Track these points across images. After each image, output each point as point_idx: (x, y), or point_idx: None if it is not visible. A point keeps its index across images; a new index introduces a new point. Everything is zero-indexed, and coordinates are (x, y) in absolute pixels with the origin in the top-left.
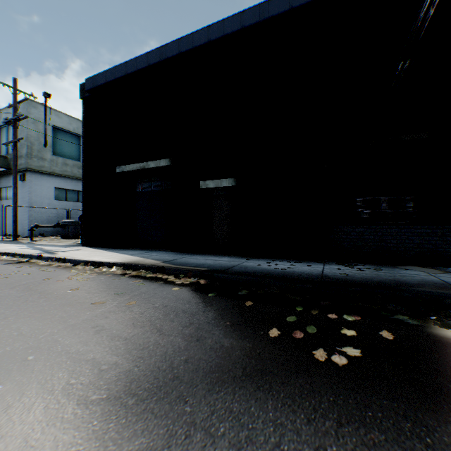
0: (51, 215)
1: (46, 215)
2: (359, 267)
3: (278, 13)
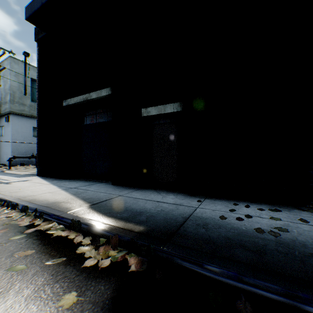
0: (30, 148)
1: (26, 148)
2: None
3: None
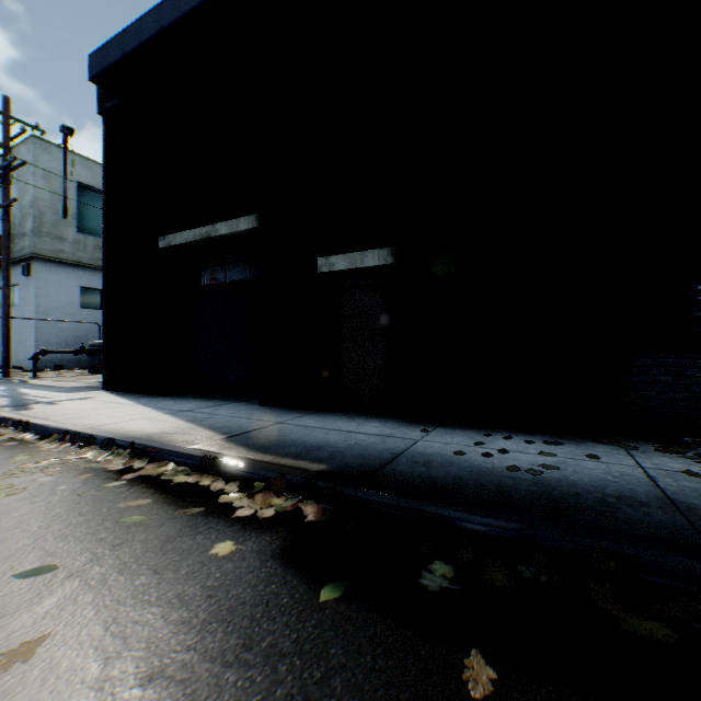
0: (76, 333)
1: (67, 333)
2: None
3: None
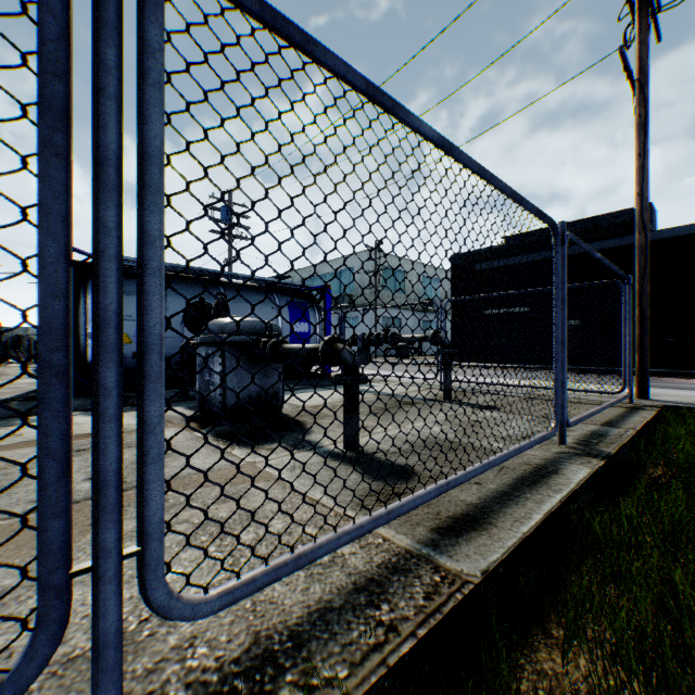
0: None
1: None
2: (662, 370)
3: (613, 246)
